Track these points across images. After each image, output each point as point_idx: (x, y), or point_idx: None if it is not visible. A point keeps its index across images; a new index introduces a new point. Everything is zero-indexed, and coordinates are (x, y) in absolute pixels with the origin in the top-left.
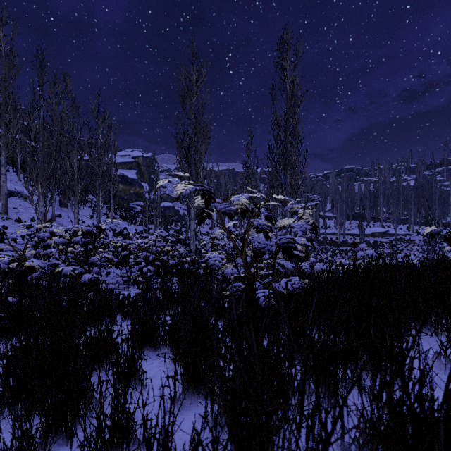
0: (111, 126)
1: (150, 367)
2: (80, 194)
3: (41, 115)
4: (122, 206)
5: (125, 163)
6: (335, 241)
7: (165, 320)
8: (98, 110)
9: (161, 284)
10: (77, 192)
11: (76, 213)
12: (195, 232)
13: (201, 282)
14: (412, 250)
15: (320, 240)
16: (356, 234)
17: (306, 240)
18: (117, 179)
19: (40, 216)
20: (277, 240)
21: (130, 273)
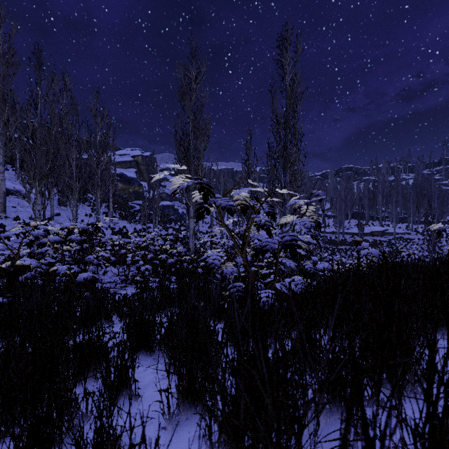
0: (110, 125)
1: (144, 374)
2: (79, 193)
3: (39, 113)
4: (122, 205)
5: (124, 162)
6: (334, 240)
7: (162, 323)
8: (97, 109)
9: (159, 283)
10: (75, 190)
11: (74, 212)
12: (194, 231)
13: (200, 281)
14: (411, 249)
15: (320, 239)
16: (355, 233)
17: (310, 238)
18: (116, 178)
19: (37, 215)
20: (280, 238)
21: (128, 272)
